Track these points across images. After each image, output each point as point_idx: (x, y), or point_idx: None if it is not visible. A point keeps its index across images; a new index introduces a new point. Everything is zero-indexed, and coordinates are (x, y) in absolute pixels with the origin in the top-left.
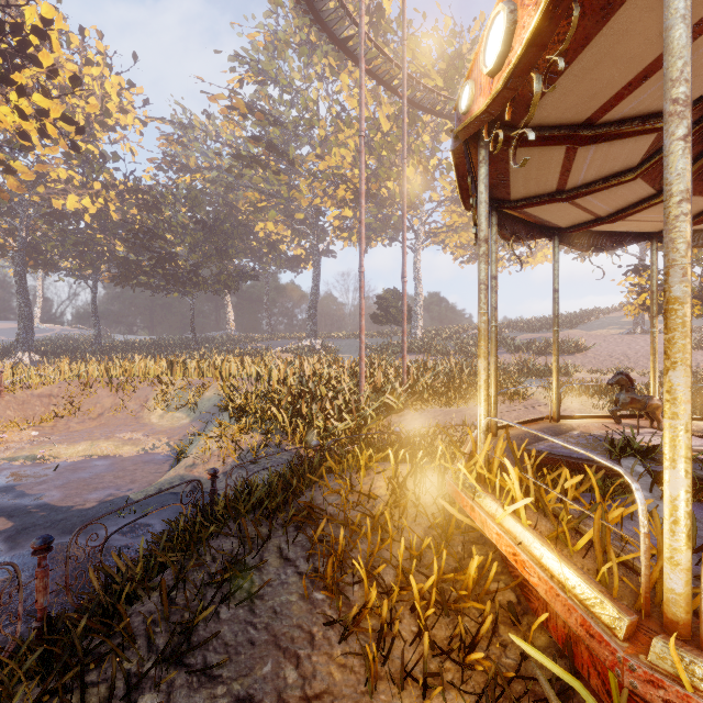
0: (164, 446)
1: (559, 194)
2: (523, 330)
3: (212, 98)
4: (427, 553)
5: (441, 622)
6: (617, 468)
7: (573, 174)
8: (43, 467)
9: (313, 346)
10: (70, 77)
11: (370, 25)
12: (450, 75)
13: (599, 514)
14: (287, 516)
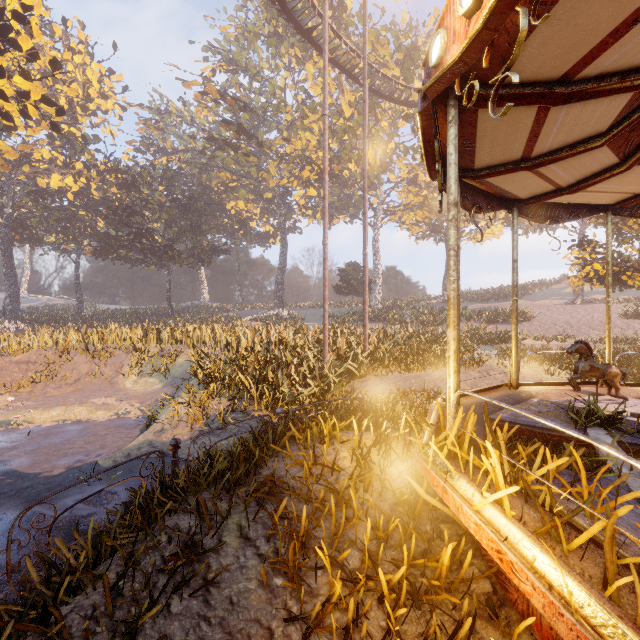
0: (136, 411)
1: (524, 162)
2: (473, 300)
3: (186, 84)
4: (395, 535)
5: (411, 615)
6: (635, 462)
7: (541, 139)
8: (16, 432)
9: (280, 315)
10: (50, 60)
11: (333, 20)
12: (407, 65)
13: (613, 519)
14: (248, 490)
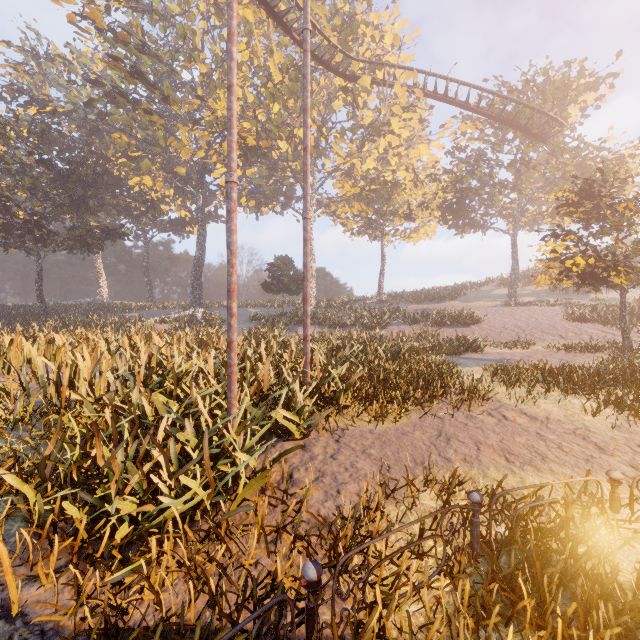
0: None
1: None
2: (409, 301)
3: None
4: None
5: None
6: None
7: None
8: None
9: (196, 316)
10: None
11: None
12: (345, 35)
13: None
14: None
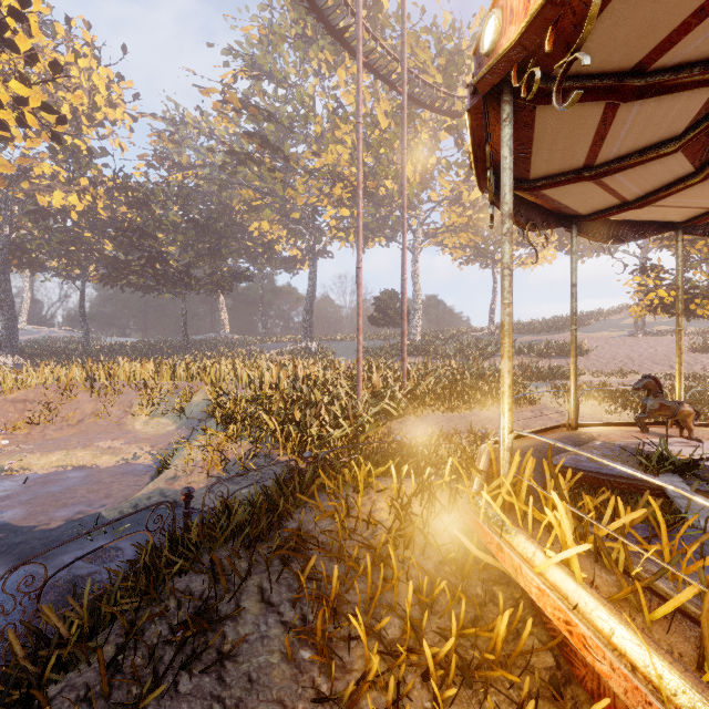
0: (146, 455)
1: (587, 171)
2: (523, 332)
3: (204, 91)
4: (442, 600)
5: (461, 694)
6: None
7: (607, 143)
8: (10, 480)
9: (309, 349)
10: (50, 63)
11: (368, 20)
12: (450, 71)
13: None
14: (271, 546)
